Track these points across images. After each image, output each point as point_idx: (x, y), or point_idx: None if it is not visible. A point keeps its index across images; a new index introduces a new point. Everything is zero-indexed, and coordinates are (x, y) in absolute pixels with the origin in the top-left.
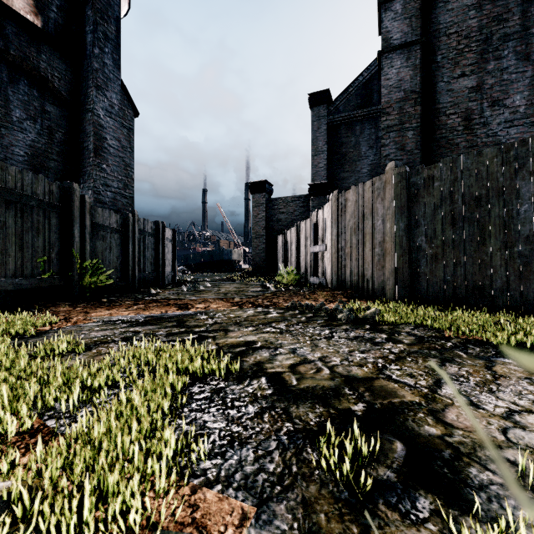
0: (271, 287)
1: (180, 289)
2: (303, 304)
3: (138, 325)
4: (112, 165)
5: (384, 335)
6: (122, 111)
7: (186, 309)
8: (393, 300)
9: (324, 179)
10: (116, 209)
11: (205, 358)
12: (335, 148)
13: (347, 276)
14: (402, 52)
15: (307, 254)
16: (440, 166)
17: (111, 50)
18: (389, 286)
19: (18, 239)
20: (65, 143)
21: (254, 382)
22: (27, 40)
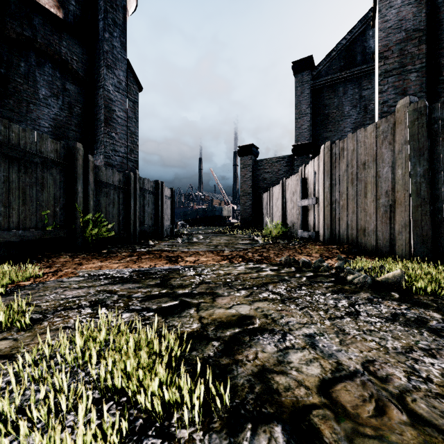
0: (259, 240)
1: (176, 240)
2: (296, 259)
3: (118, 283)
4: (120, 133)
5: (435, 314)
6: (128, 86)
7: (175, 262)
8: (407, 258)
9: (307, 140)
10: (123, 171)
11: (173, 366)
12: (318, 110)
13: (342, 230)
14: None
15: (293, 209)
16: None
17: (119, 34)
18: (400, 241)
19: (22, 194)
20: (82, 116)
21: (262, 442)
22: (51, 29)
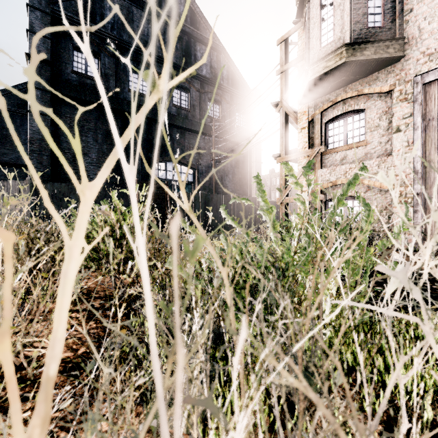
0: None
1: None
2: None
3: None
4: None
5: None
6: None
7: None
8: None
9: None
10: None
11: None
12: None
13: None
14: (41, 117)
15: None
16: (48, 184)
17: None
18: None
19: None
20: None
21: None
22: None
